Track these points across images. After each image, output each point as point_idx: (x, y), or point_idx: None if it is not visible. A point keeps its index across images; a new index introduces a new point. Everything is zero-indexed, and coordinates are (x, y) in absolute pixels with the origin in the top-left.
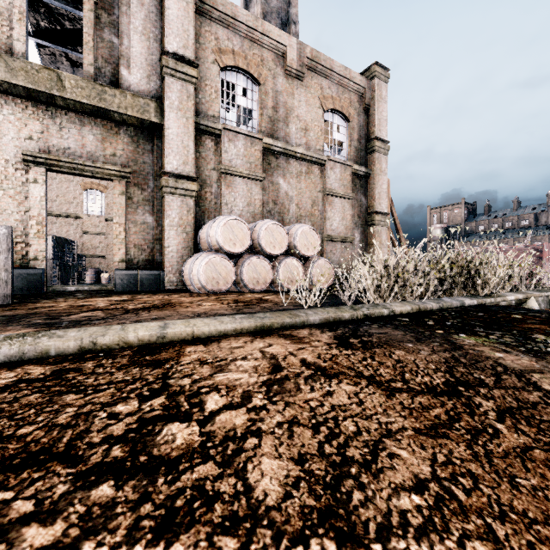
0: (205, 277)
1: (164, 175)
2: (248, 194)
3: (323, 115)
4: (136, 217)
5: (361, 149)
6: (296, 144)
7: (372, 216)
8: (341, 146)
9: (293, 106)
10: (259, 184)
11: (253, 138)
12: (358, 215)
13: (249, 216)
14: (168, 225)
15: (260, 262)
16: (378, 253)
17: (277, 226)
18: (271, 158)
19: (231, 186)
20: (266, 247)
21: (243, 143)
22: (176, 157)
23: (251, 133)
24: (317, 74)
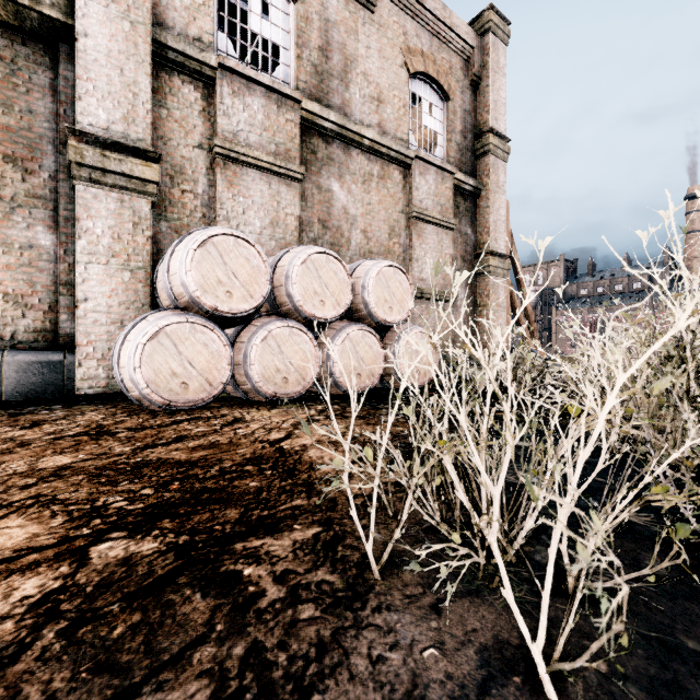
0: (150, 371)
1: (74, 139)
2: (273, 204)
3: (408, 81)
4: (8, 233)
5: (466, 149)
6: (363, 124)
7: (485, 258)
8: (430, 150)
9: (357, 53)
10: (295, 186)
11: (281, 97)
12: (462, 257)
13: (275, 245)
14: (83, 252)
15: (292, 335)
16: (494, 319)
17: (328, 258)
18: (316, 142)
19: (237, 185)
20: (305, 303)
21: (262, 102)
22: (106, 103)
23: (278, 85)
24: (398, 7)
